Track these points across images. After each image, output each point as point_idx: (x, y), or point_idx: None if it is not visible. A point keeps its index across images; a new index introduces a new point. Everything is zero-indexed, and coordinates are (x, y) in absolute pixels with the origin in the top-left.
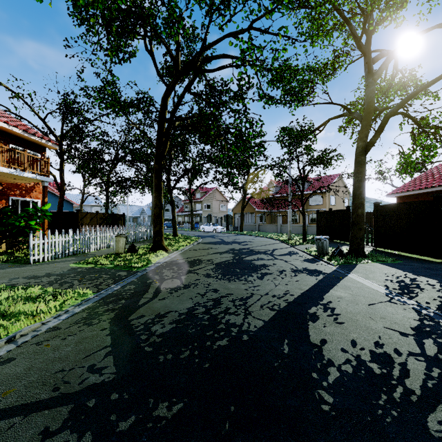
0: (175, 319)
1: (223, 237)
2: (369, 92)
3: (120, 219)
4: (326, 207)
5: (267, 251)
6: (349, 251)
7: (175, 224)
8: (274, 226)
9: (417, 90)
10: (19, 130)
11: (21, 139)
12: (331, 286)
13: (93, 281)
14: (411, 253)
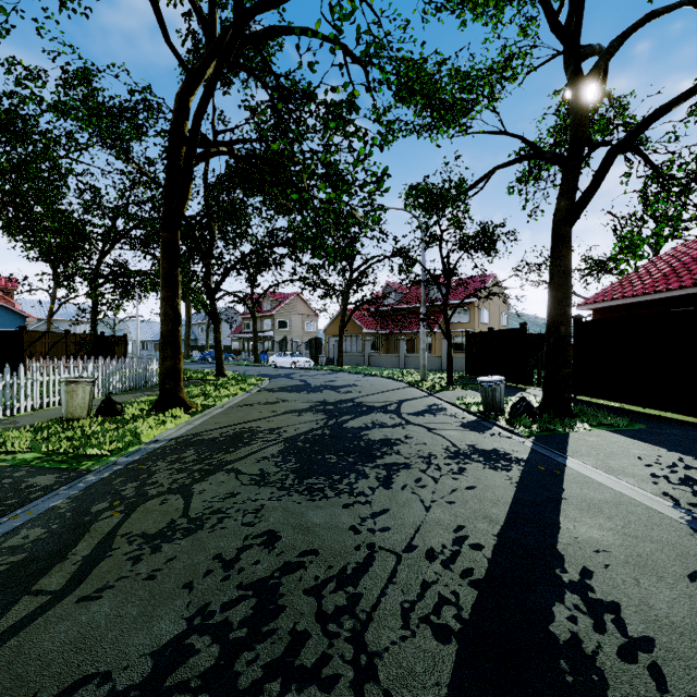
0: None
1: (308, 376)
2: (579, 107)
3: (118, 346)
4: (475, 326)
5: (389, 406)
6: (543, 404)
7: (221, 355)
8: (394, 357)
9: (670, 102)
10: None
11: None
12: (553, 502)
13: None
14: (648, 407)
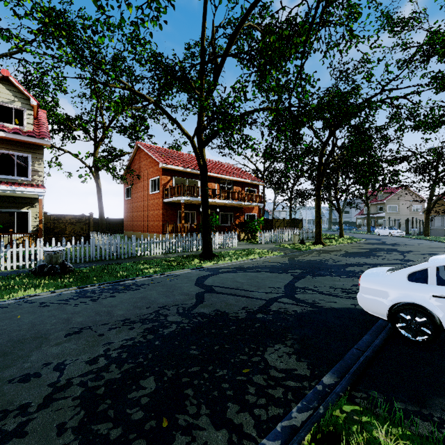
0: (307, 260)
1: (390, 240)
2: None
3: (299, 223)
4: None
5: (406, 251)
6: None
7: (341, 228)
8: None
9: None
10: (249, 180)
11: (249, 184)
12: (400, 264)
13: (283, 251)
14: None
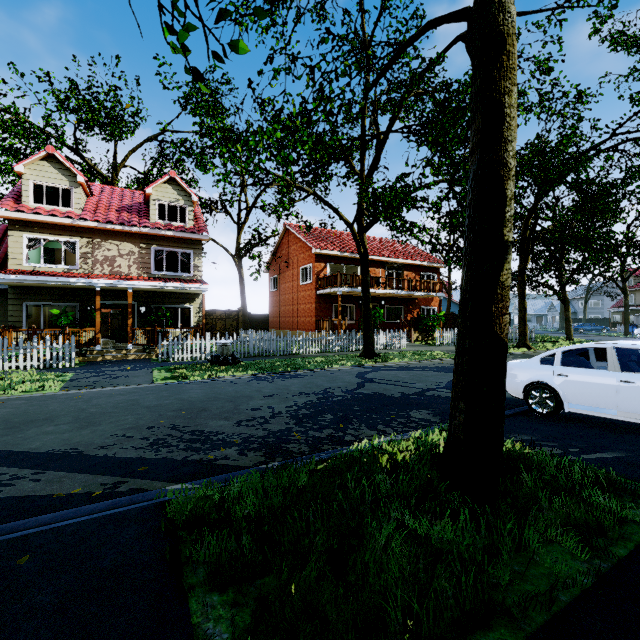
0: None
1: None
2: None
3: None
4: None
5: None
6: None
7: (569, 326)
8: None
9: None
10: (426, 263)
11: (426, 267)
12: None
13: None
14: None
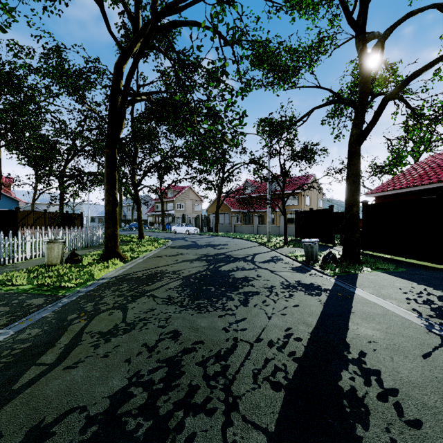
0: None
1: (196, 239)
2: (365, 71)
3: (77, 220)
4: (301, 207)
5: (247, 257)
6: (343, 256)
7: (141, 225)
8: (250, 226)
9: (421, 69)
10: None
11: None
12: (345, 314)
13: None
14: (408, 258)
